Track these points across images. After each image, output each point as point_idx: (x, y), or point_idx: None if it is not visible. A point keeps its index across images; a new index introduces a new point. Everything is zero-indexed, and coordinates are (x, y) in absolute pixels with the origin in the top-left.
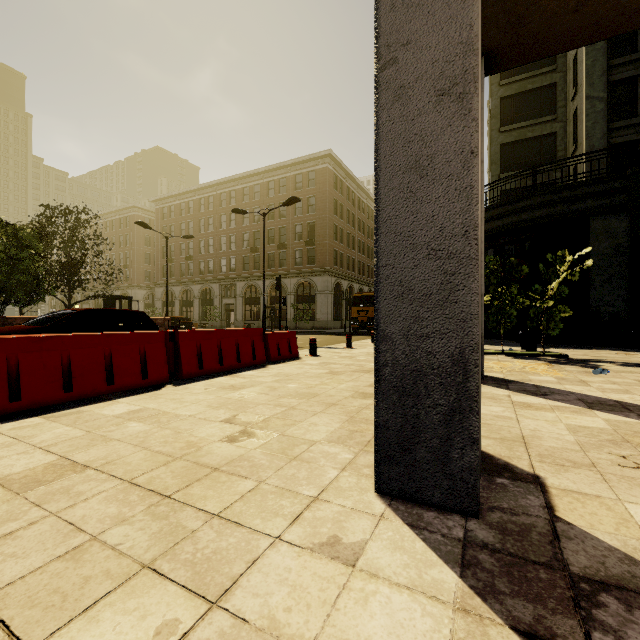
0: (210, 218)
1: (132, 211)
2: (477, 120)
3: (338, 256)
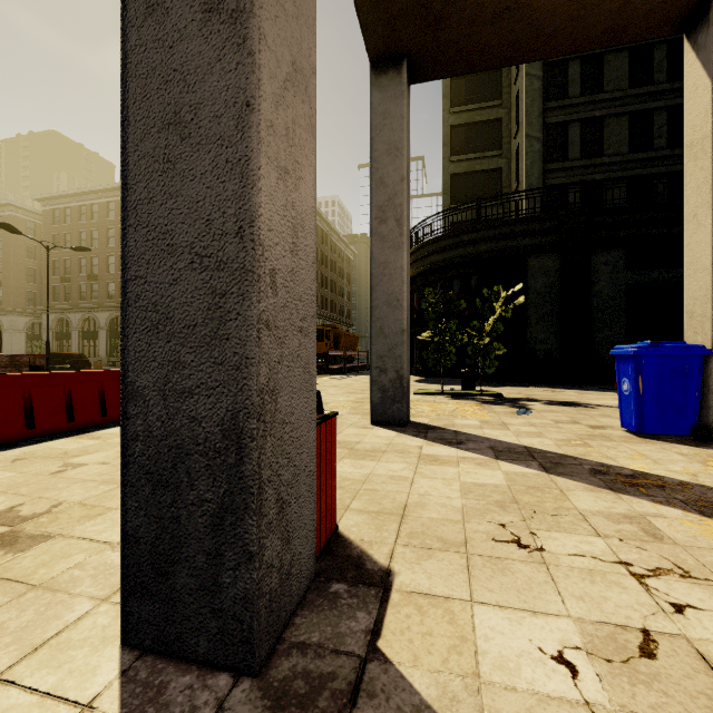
0: None
1: (6, 210)
2: (254, 54)
3: None
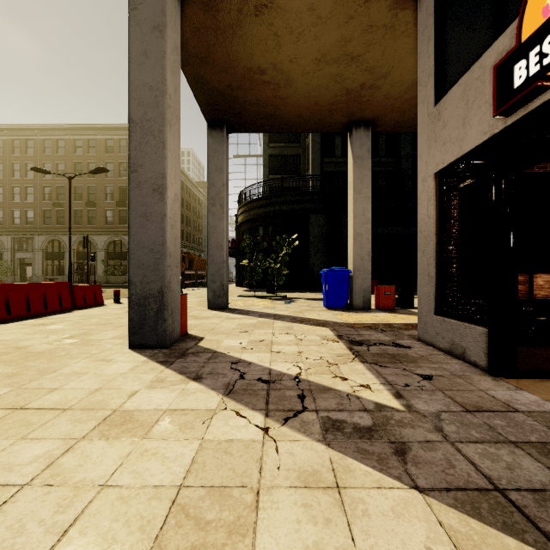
0: None
1: None
2: (167, 204)
3: None
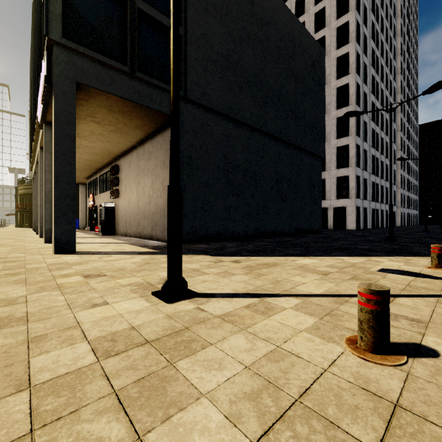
0: None
1: None
2: None
3: None
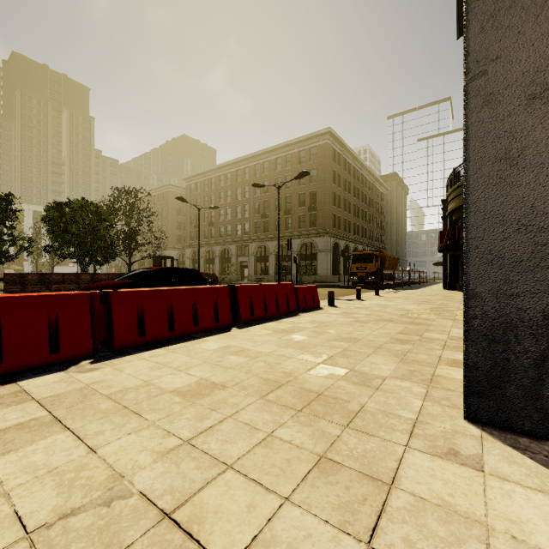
0: (228, 191)
1: (167, 188)
2: None
3: (336, 219)
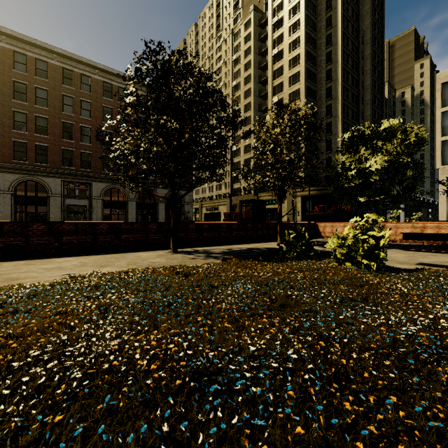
0: (37, 88)
1: None
2: None
3: None
